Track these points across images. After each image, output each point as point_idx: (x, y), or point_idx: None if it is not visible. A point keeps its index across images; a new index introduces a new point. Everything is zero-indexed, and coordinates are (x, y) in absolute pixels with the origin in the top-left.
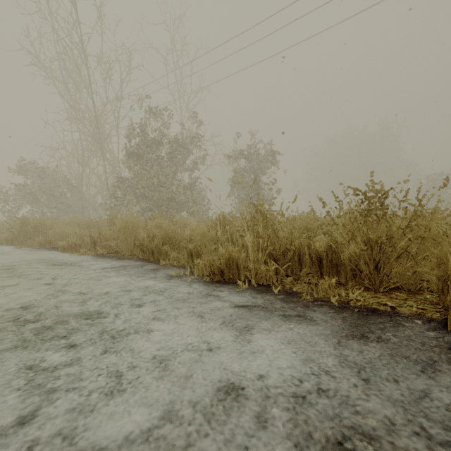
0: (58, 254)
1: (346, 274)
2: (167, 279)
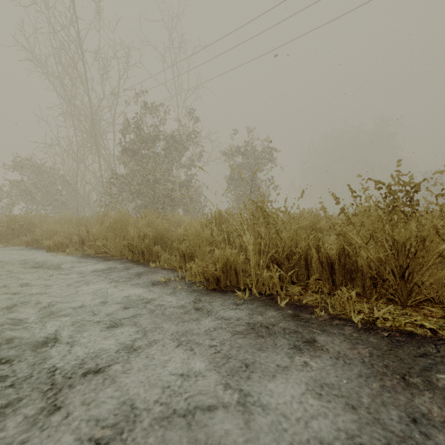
0: (44, 253)
1: (363, 283)
2: (155, 286)
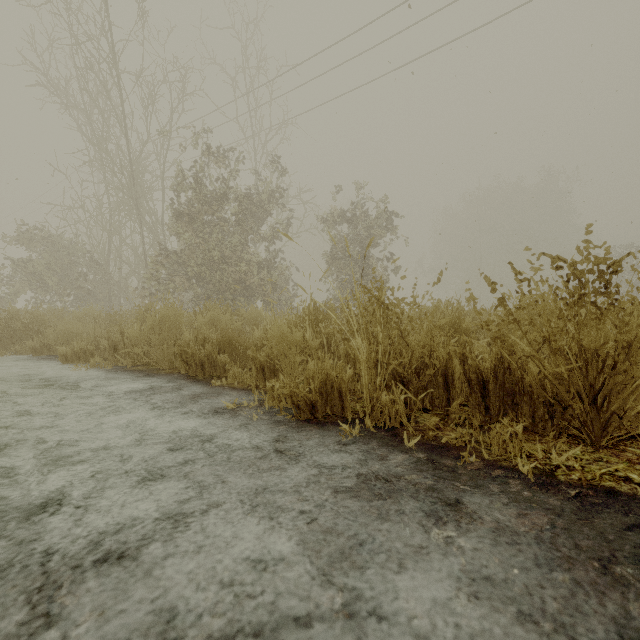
0: (58, 366)
1: (533, 411)
2: (218, 415)
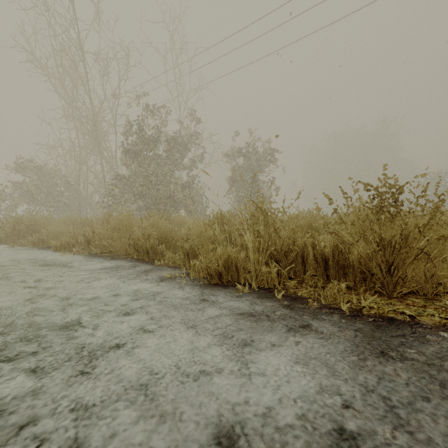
0: (51, 253)
1: (355, 277)
2: (161, 281)
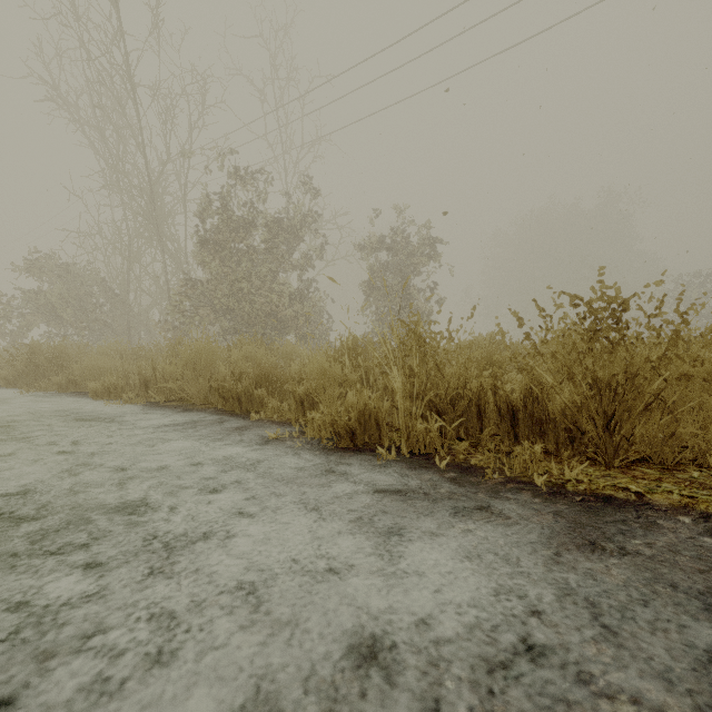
0: (88, 402)
1: (557, 437)
2: (262, 444)
